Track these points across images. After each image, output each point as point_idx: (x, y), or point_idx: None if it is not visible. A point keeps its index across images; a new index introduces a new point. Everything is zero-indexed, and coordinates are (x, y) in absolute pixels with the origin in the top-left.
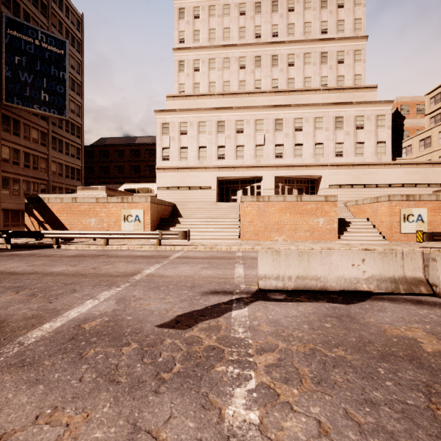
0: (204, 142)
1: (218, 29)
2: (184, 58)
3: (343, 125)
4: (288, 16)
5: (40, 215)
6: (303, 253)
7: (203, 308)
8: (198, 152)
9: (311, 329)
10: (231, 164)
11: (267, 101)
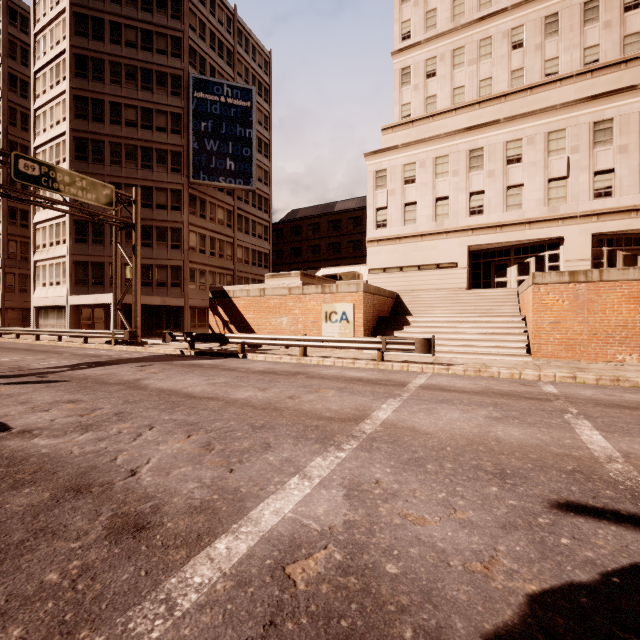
0: (444, 191)
1: None
2: (409, 63)
3: None
4: None
5: (224, 313)
6: None
7: (597, 579)
8: (435, 208)
9: None
10: (495, 221)
11: (572, 93)
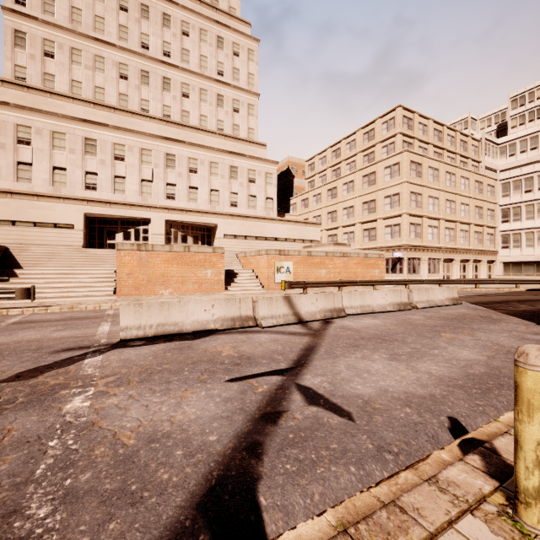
0: (62, 163)
1: (86, 12)
2: (25, 30)
3: (238, 175)
4: (182, 39)
5: None
6: (164, 303)
7: (52, 363)
8: (52, 174)
9: (154, 358)
10: (106, 198)
11: (156, 129)
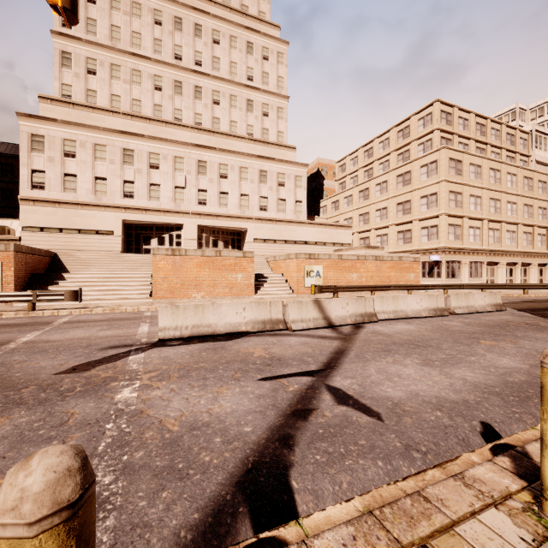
0: (103, 173)
1: (124, 29)
2: (70, 50)
3: (267, 179)
4: (213, 47)
5: None
6: (199, 306)
7: (101, 358)
8: (94, 184)
9: (191, 357)
10: (142, 205)
11: (188, 137)
